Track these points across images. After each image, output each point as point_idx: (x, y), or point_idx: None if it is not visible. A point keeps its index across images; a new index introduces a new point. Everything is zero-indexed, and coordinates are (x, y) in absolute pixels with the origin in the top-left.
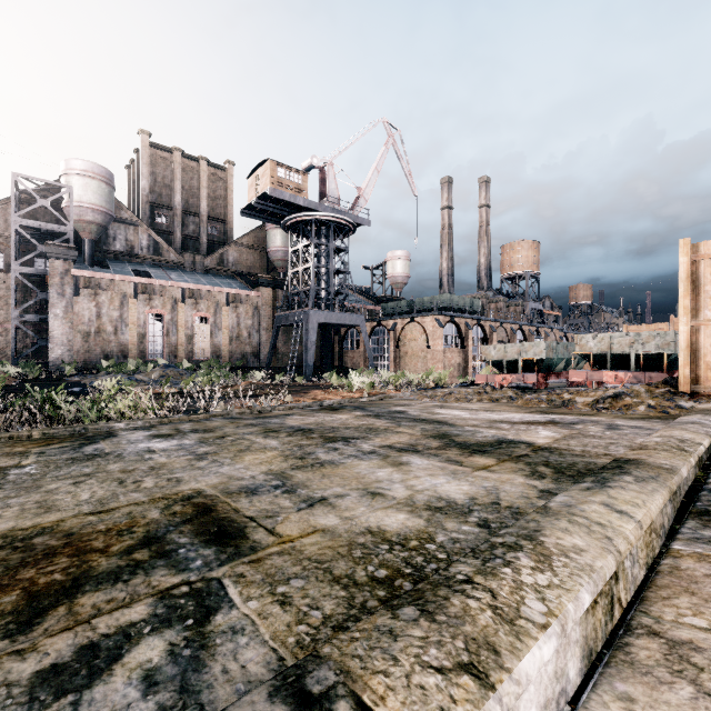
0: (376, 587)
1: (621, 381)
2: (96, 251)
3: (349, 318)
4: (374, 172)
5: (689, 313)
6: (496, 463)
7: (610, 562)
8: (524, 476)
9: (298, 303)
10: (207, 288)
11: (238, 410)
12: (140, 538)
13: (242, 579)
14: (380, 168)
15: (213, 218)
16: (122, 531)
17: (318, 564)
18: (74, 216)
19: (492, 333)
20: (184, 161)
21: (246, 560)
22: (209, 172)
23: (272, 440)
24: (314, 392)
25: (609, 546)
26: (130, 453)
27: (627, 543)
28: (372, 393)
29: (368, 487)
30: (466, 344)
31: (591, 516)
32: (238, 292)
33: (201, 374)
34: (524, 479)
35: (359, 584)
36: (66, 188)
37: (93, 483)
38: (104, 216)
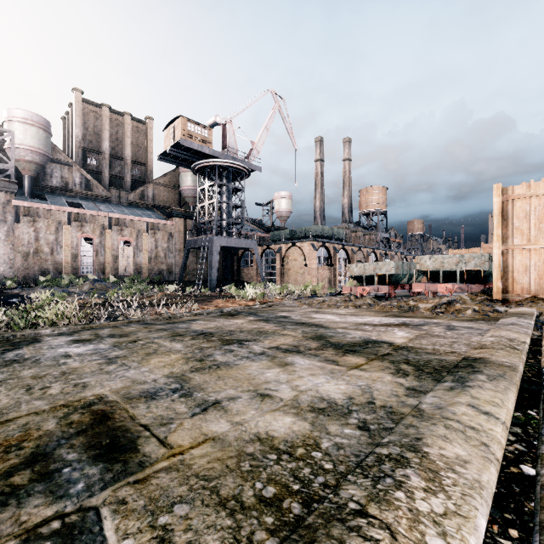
0: (263, 511)
1: (450, 291)
2: (35, 186)
3: (245, 242)
4: (265, 130)
5: (500, 240)
6: (365, 362)
7: (493, 474)
8: (391, 373)
9: (204, 231)
10: (130, 217)
11: (152, 317)
12: (27, 455)
13: (123, 507)
14: (269, 127)
15: (136, 162)
16: (10, 447)
17: (205, 483)
18: (16, 156)
19: (353, 255)
20: (112, 115)
21: (131, 480)
22: (132, 125)
23: (177, 343)
24: (217, 301)
25: (488, 454)
26: (47, 358)
27: (501, 448)
28: (263, 302)
29: (258, 388)
30: (334, 263)
31: (463, 419)
32: (156, 221)
33: (124, 287)
34: (392, 377)
35: (246, 508)
36: (8, 132)
37: (1, 391)
38: (42, 156)
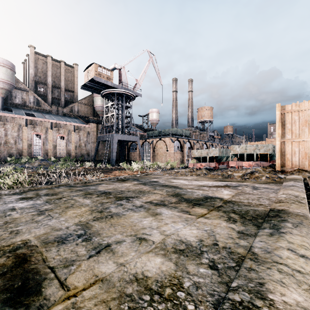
0: None
1: (250, 166)
2: (5, 103)
3: (132, 138)
4: (143, 73)
5: (280, 136)
6: (207, 212)
7: None
8: (225, 220)
9: (108, 131)
10: (64, 122)
11: (74, 182)
12: None
13: None
14: (146, 71)
15: (67, 90)
16: None
17: None
18: None
19: (194, 145)
20: (53, 62)
21: None
22: (65, 68)
23: (87, 199)
24: (115, 172)
25: None
26: None
27: None
28: (142, 172)
29: (137, 233)
30: (183, 150)
31: (289, 262)
32: (79, 125)
33: (60, 164)
34: (226, 223)
35: None
36: None
37: None
38: (9, 85)
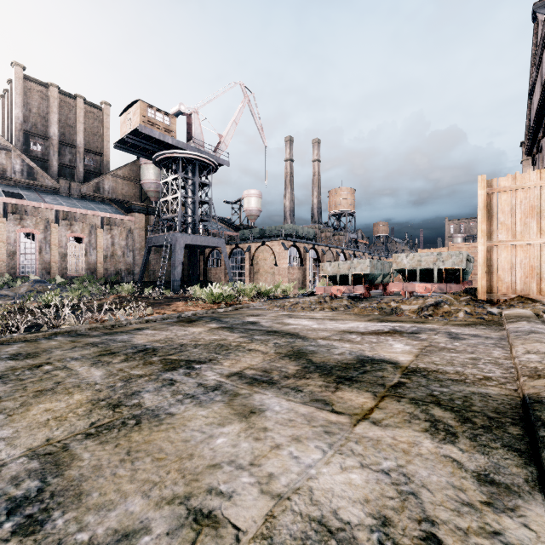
0: None
1: (429, 291)
2: None
3: (212, 241)
4: (233, 124)
5: (485, 236)
6: (375, 404)
7: None
8: (427, 432)
9: (167, 228)
10: (81, 211)
11: (88, 325)
12: None
13: None
14: (238, 121)
15: (90, 150)
16: None
17: None
18: None
19: (323, 255)
20: (61, 97)
21: None
22: (85, 110)
23: (98, 369)
24: (177, 304)
25: None
26: None
27: None
28: (229, 304)
29: (193, 489)
30: (304, 263)
31: None
32: (112, 216)
33: (72, 289)
34: (432, 441)
35: None
36: None
37: None
38: None
